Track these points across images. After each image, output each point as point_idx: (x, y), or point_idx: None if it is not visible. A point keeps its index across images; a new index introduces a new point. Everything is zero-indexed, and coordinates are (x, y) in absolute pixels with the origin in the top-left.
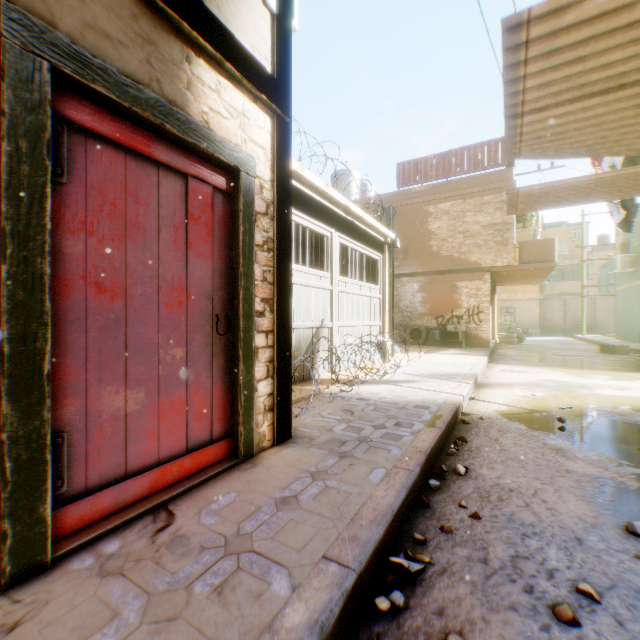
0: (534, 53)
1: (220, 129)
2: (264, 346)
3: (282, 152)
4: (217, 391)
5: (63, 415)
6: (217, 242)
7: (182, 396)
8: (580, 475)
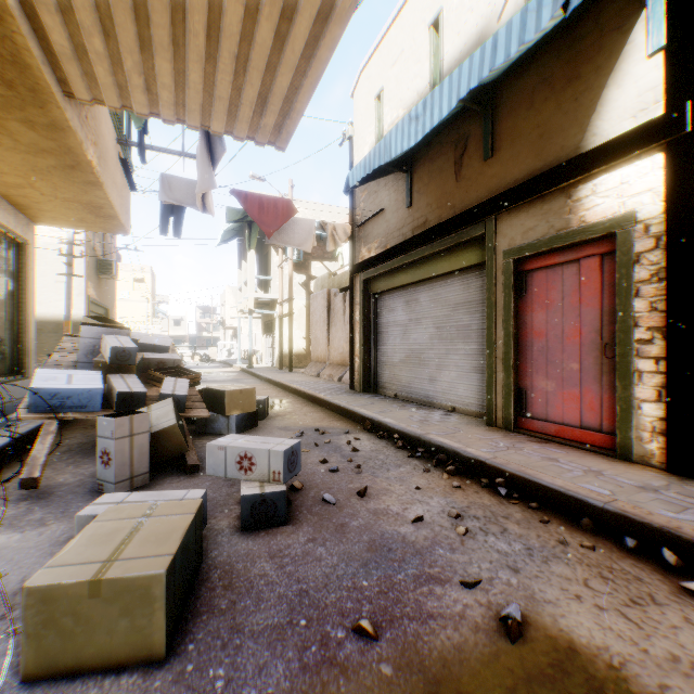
0: None
1: (595, 215)
2: (651, 371)
3: (676, 172)
4: (606, 398)
5: (524, 383)
6: (606, 291)
7: (576, 392)
8: None
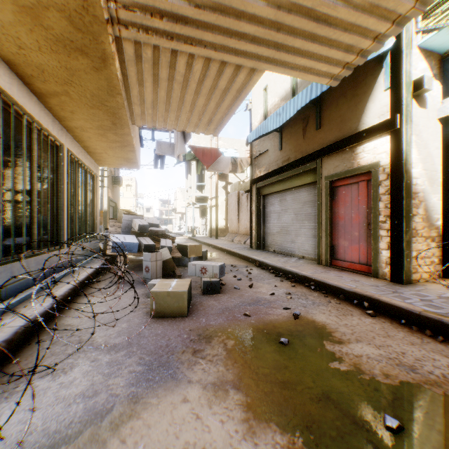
0: (350, 58)
1: (364, 162)
2: (385, 236)
3: (394, 145)
4: (369, 249)
5: (335, 242)
6: (369, 198)
7: (357, 246)
8: (349, 339)
